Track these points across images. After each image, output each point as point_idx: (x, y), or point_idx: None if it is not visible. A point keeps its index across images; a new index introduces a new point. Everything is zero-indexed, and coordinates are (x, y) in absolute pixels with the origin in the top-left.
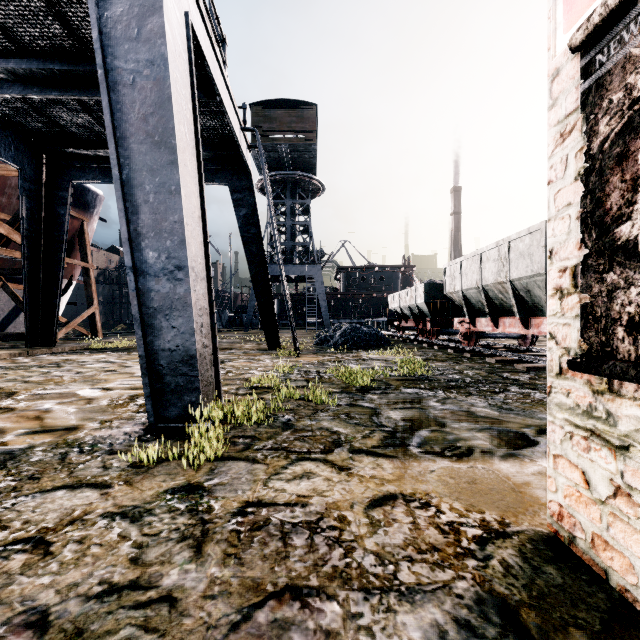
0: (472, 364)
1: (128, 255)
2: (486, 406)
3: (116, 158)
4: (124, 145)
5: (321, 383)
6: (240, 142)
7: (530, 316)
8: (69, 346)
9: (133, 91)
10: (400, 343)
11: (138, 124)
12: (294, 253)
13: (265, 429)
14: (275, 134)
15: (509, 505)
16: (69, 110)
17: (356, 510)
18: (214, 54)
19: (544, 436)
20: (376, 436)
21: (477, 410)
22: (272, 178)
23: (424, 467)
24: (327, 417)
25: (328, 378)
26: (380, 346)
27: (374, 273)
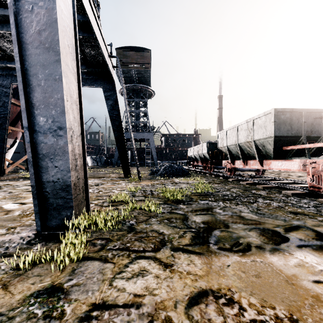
0: (234, 185)
1: (25, 119)
2: (249, 212)
3: (18, 56)
4: (25, 49)
5: (153, 198)
6: (108, 63)
7: (264, 159)
8: (11, 176)
9: (32, 15)
10: (194, 173)
11: (34, 36)
12: (139, 127)
13: (116, 232)
14: (129, 64)
15: (290, 298)
16: (8, 41)
17: (179, 310)
18: (91, 10)
19: (290, 233)
20: (187, 236)
21: (244, 215)
22: (127, 87)
23: (222, 262)
24: (156, 222)
25: (157, 194)
26: (184, 175)
27: (180, 137)
